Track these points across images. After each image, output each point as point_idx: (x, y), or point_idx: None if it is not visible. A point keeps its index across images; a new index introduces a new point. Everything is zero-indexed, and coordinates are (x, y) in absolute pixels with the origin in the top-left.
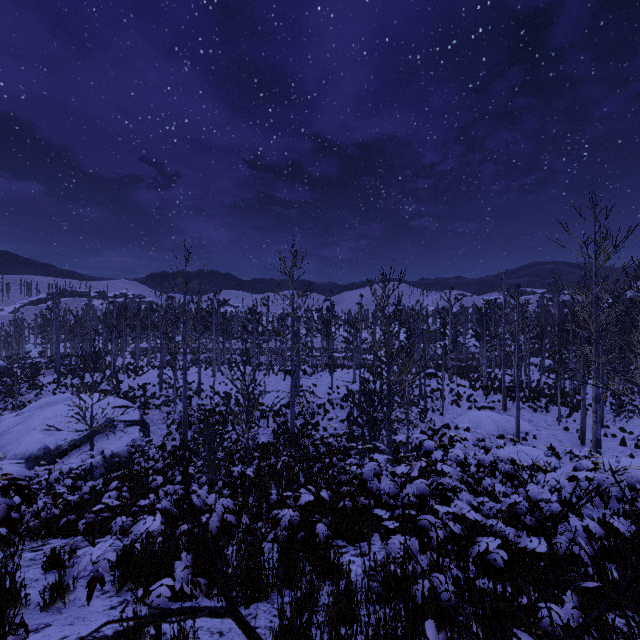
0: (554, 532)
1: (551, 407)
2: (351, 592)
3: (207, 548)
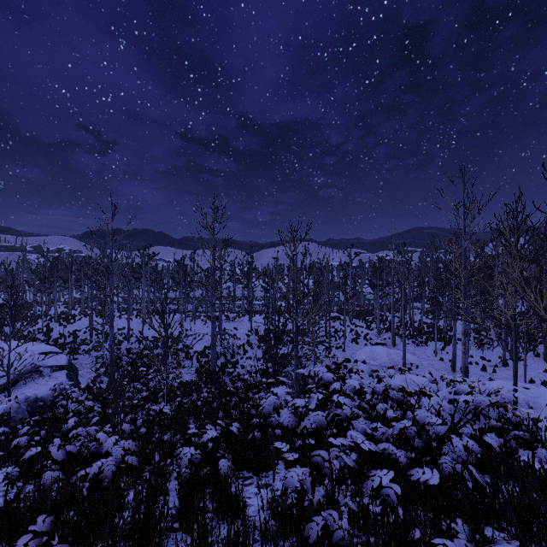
0: (439, 453)
1: (429, 342)
2: (244, 535)
3: None
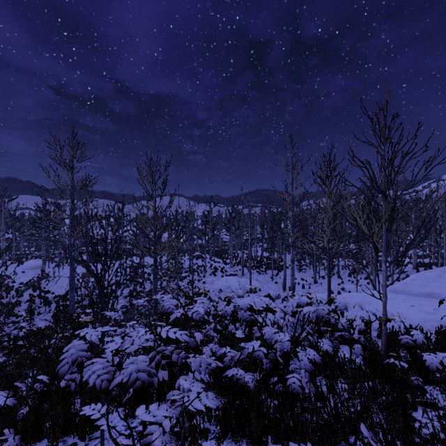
0: (287, 371)
1: (268, 270)
2: None
3: None
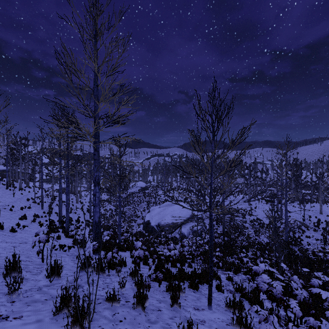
0: None
1: None
2: None
3: None
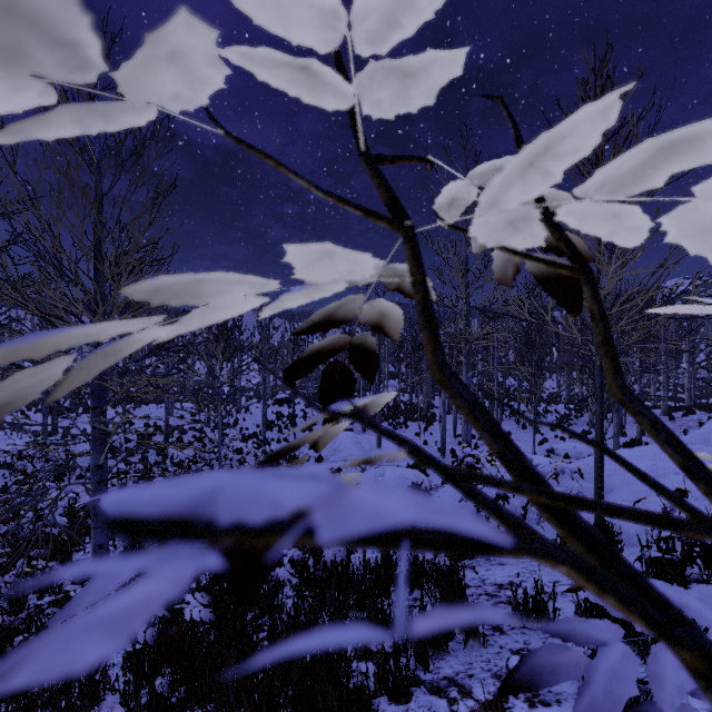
0: None
1: (409, 423)
2: None
3: None
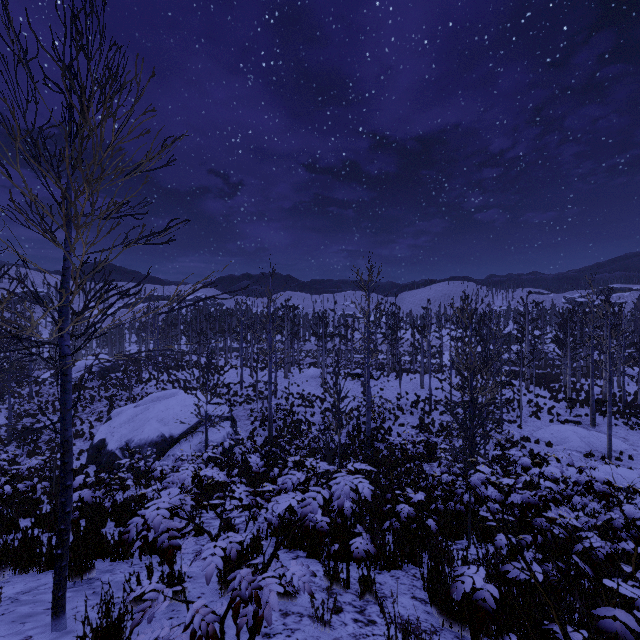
0: None
1: None
2: None
3: (487, 507)
